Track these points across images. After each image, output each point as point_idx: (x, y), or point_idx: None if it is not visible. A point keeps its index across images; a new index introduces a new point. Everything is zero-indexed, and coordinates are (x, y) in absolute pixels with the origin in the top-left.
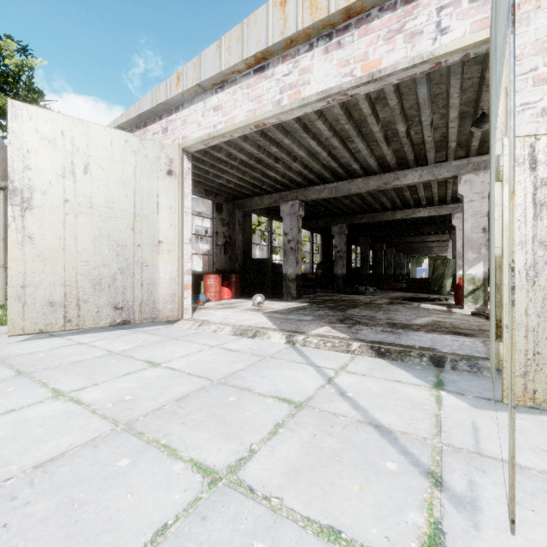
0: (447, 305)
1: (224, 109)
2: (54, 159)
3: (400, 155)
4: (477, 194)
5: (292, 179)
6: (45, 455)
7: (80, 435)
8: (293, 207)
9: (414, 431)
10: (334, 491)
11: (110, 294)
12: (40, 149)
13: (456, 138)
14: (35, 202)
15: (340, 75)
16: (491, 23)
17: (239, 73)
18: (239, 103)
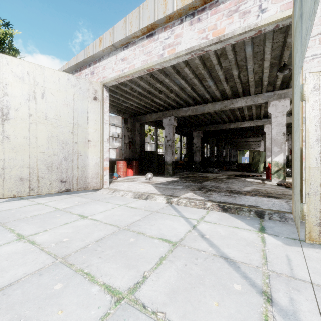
0: (261, 179)
1: (128, 60)
2: (22, 89)
3: (234, 89)
4: (280, 113)
5: (169, 103)
6: (6, 281)
7: (31, 266)
8: (170, 120)
9: (250, 261)
10: (200, 306)
11: (58, 173)
12: (14, 83)
13: (268, 79)
14: (10, 115)
15: (199, 38)
16: (295, 3)
17: (137, 37)
18: (137, 56)
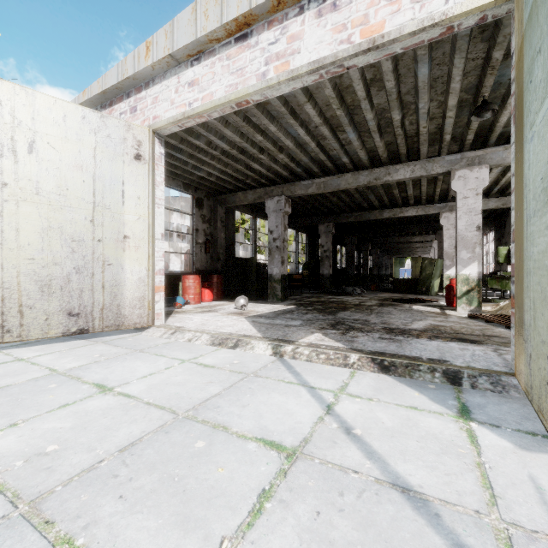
0: (439, 307)
1: (201, 84)
2: None
3: (392, 148)
4: (471, 190)
5: (278, 173)
6: None
7: None
8: (279, 203)
9: (459, 497)
10: None
11: (63, 298)
12: None
13: (452, 131)
14: None
15: (336, 42)
16: None
17: (218, 42)
18: (218, 77)
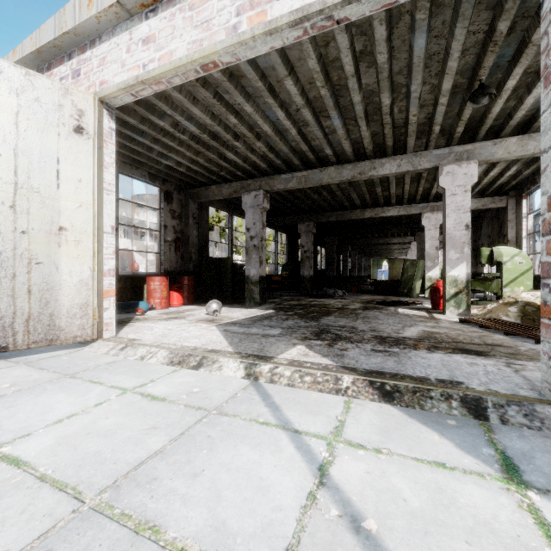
0: (425, 310)
1: (157, 41)
2: None
3: (378, 140)
4: (460, 187)
5: (255, 165)
6: None
7: None
8: (256, 198)
9: None
10: None
11: None
12: None
13: (441, 122)
14: None
15: None
16: None
17: None
18: (179, 32)
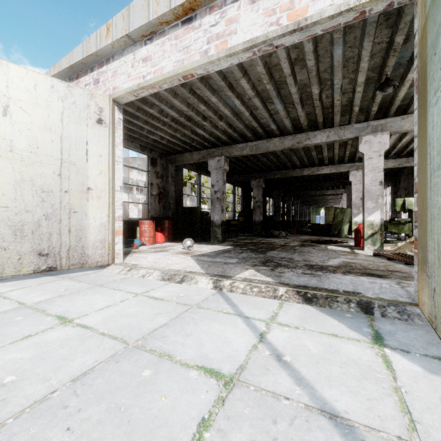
0: (349, 247)
1: (153, 60)
2: None
3: (311, 117)
4: (375, 152)
5: (218, 137)
6: None
7: None
8: (219, 162)
9: (381, 422)
10: None
11: (34, 240)
12: None
13: (360, 103)
14: None
15: (266, 24)
16: None
17: (168, 24)
18: (168, 54)
